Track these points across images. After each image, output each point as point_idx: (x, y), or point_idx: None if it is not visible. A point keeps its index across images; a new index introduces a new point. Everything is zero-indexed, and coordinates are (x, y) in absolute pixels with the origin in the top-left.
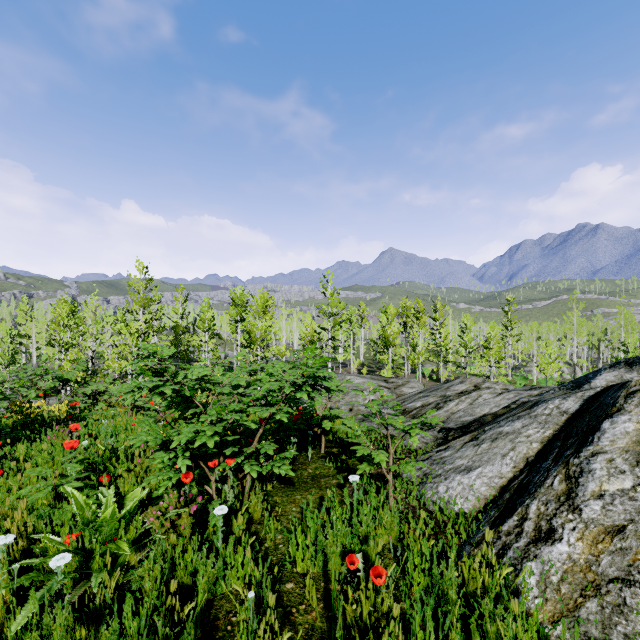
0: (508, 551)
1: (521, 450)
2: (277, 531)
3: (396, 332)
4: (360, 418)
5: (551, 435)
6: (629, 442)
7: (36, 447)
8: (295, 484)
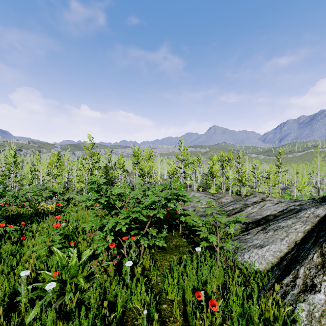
0: (287, 295)
1: (292, 237)
2: (157, 275)
3: (217, 169)
4: (199, 215)
5: (309, 229)
6: None
7: (41, 225)
8: (166, 250)
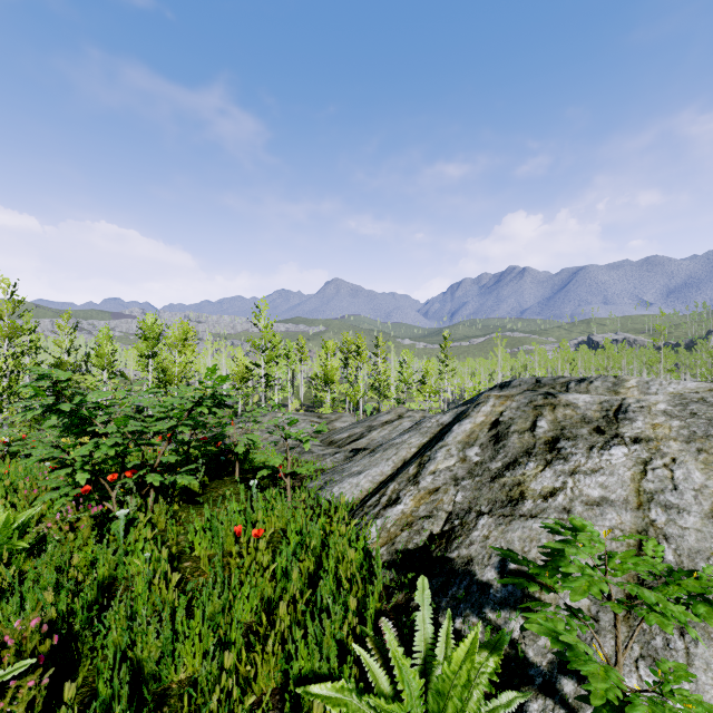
0: (366, 516)
1: (402, 454)
2: (180, 534)
3: (336, 368)
4: (283, 450)
5: (426, 441)
6: (464, 437)
7: None
8: (203, 503)
